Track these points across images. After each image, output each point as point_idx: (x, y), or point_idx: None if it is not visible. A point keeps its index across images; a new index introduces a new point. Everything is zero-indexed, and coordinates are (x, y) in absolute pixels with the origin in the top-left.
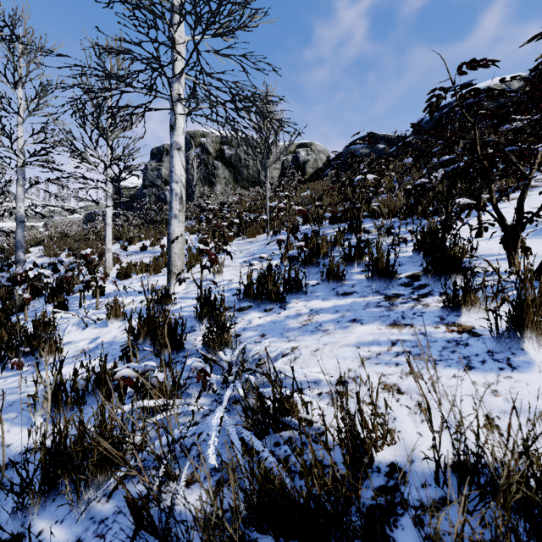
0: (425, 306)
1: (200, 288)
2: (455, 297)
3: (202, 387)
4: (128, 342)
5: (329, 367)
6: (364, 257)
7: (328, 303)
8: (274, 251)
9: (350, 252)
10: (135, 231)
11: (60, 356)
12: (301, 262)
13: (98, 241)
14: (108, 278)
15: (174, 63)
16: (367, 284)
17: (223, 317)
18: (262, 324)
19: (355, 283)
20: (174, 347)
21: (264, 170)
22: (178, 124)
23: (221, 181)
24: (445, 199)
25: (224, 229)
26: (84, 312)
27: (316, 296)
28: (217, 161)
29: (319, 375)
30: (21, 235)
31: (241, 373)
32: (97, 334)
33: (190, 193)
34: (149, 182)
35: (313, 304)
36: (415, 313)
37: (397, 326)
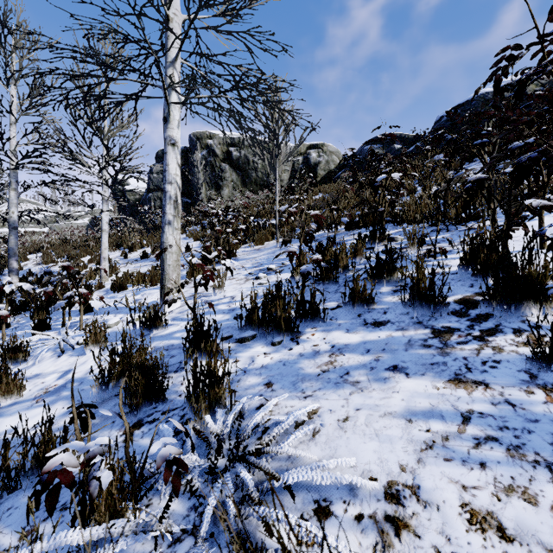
0: (497, 351)
1: (193, 311)
2: (551, 344)
3: (173, 491)
4: (95, 386)
5: (369, 457)
6: (395, 272)
7: (354, 337)
8: (284, 262)
9: (377, 267)
10: (136, 237)
11: (19, 397)
12: (317, 278)
13: (99, 248)
14: (103, 289)
15: (168, 45)
16: (403, 310)
17: (215, 362)
18: (268, 365)
19: (387, 308)
20: (151, 398)
21: (273, 171)
22: (172, 116)
23: (228, 184)
24: (487, 201)
25: (229, 236)
26: (65, 332)
27: (337, 325)
28: (224, 163)
29: (356, 479)
30: (14, 242)
31: (235, 463)
32: (71, 365)
33: (197, 197)
34: (154, 186)
35: (335, 337)
36: (485, 362)
37: (463, 384)
